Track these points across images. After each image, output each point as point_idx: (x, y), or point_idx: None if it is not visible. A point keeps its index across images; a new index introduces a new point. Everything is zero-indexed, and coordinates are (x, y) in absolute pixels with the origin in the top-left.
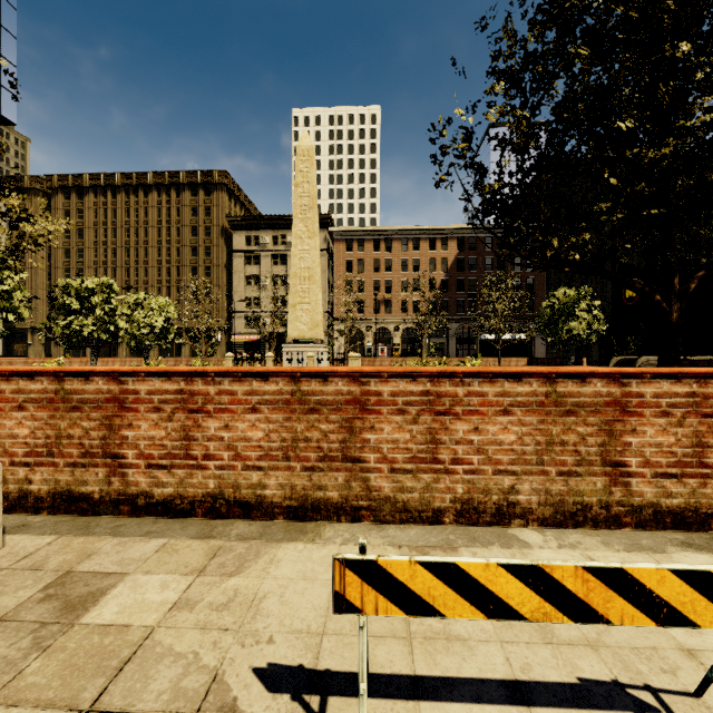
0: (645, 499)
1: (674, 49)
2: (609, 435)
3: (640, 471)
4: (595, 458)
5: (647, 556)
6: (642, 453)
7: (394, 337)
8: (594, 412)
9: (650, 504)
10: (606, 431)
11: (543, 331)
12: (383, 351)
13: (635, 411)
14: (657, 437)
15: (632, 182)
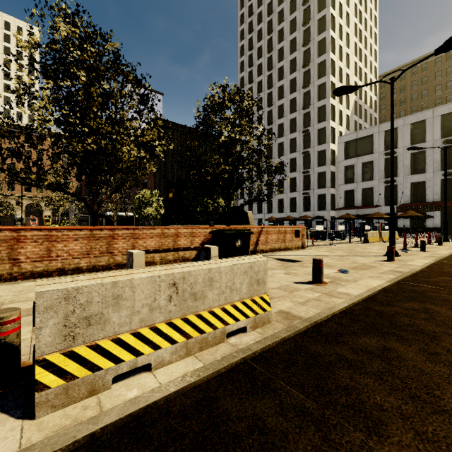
0: (28, 270)
1: (85, 114)
2: (12, 249)
3: (25, 261)
4: (6, 258)
5: (11, 285)
6: (26, 255)
7: (46, 211)
8: (5, 242)
9: (29, 271)
10: (11, 248)
11: (134, 211)
12: (35, 221)
13: (23, 241)
14: (33, 249)
15: (74, 157)
